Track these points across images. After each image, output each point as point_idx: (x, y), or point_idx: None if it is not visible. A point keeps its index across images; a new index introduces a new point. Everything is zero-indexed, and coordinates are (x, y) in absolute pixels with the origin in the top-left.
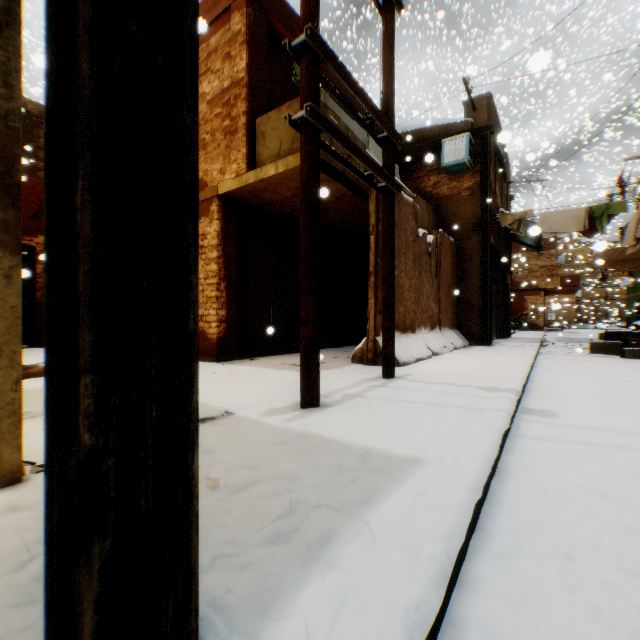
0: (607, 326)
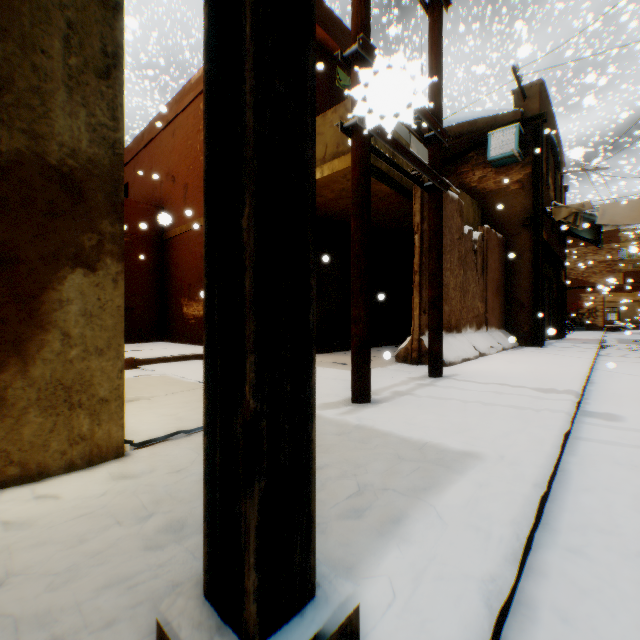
0: None
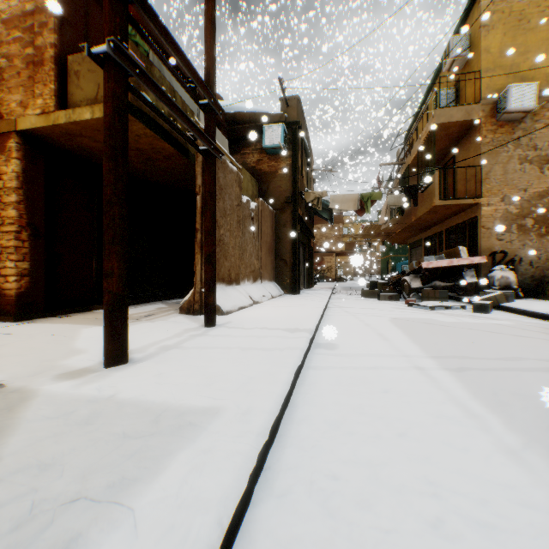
0: (372, 278)
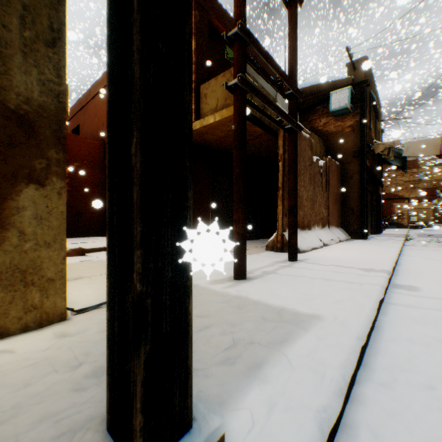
0: None
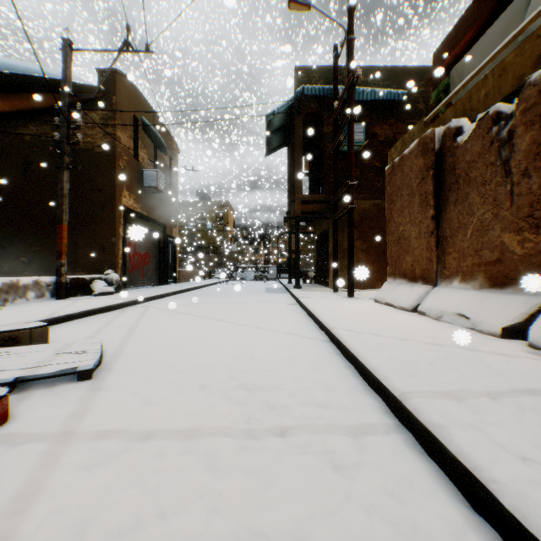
0: None
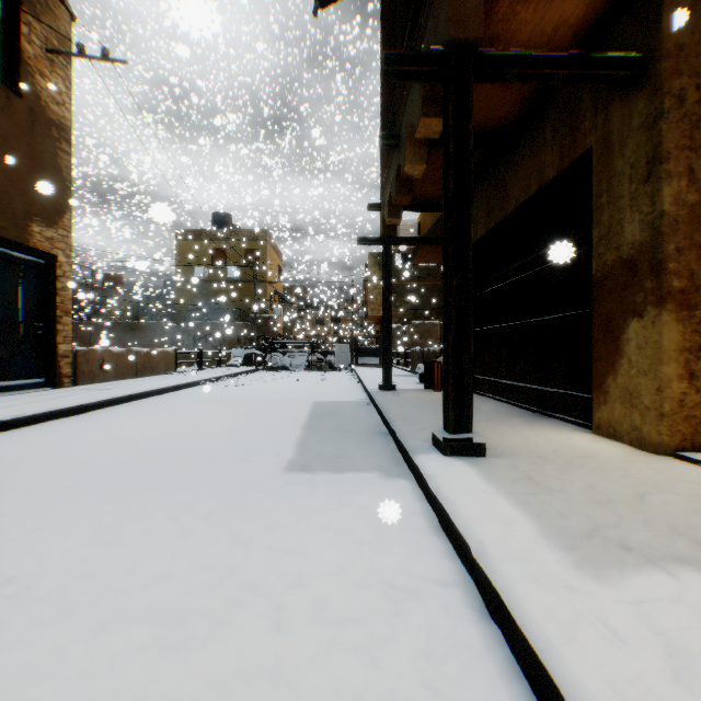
0: None
